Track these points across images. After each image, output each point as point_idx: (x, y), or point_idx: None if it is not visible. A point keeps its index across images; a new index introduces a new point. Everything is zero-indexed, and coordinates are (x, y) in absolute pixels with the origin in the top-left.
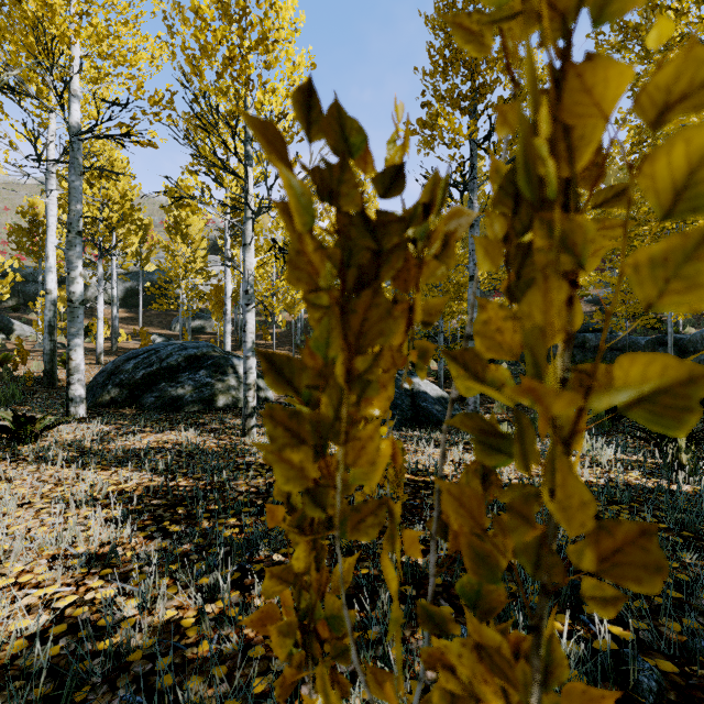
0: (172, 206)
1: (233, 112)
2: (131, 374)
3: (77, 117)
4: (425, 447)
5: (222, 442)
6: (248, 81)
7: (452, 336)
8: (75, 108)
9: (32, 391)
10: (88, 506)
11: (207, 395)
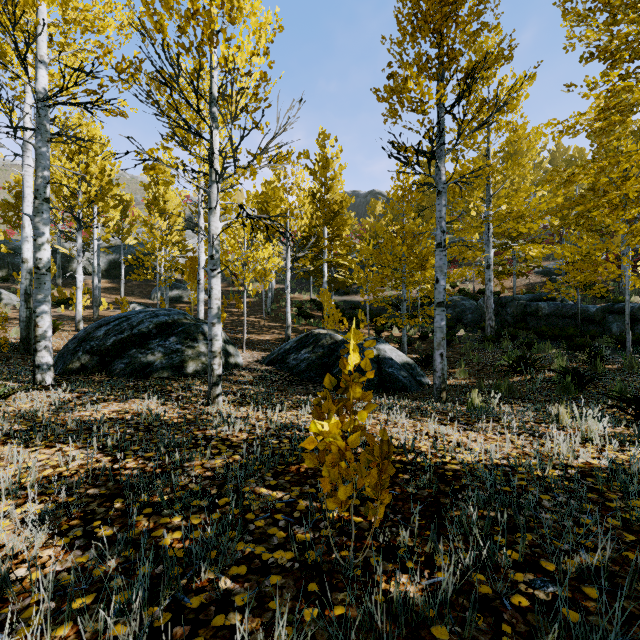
0: (151, 183)
1: (197, 71)
2: (102, 341)
3: (44, 83)
4: (395, 417)
5: (185, 412)
6: (211, 37)
7: (412, 304)
8: (42, 74)
9: (6, 357)
10: (11, 498)
11: (177, 361)
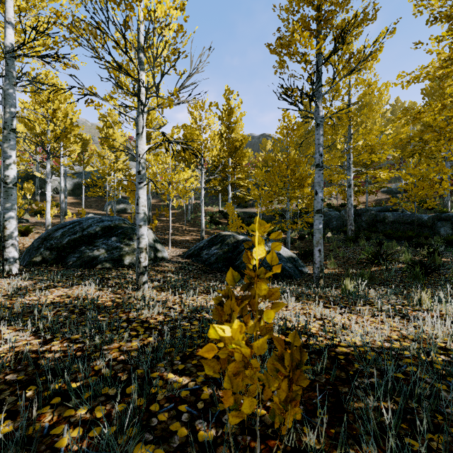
0: (104, 127)
1: (127, 22)
2: (59, 240)
3: (11, 39)
4: (286, 300)
5: (117, 296)
6: None
7: (293, 214)
8: (9, 32)
9: None
10: None
11: (116, 256)
